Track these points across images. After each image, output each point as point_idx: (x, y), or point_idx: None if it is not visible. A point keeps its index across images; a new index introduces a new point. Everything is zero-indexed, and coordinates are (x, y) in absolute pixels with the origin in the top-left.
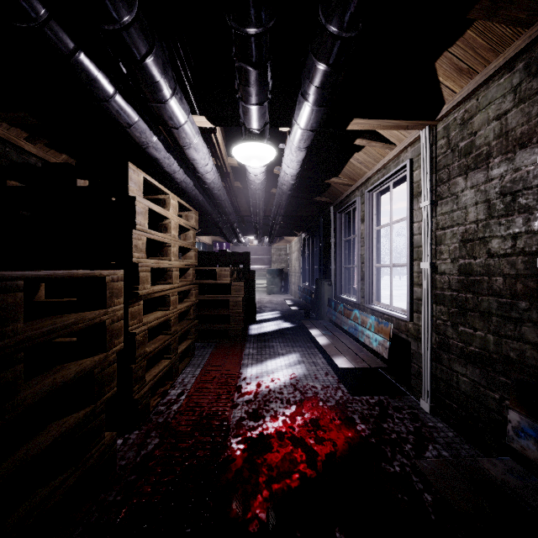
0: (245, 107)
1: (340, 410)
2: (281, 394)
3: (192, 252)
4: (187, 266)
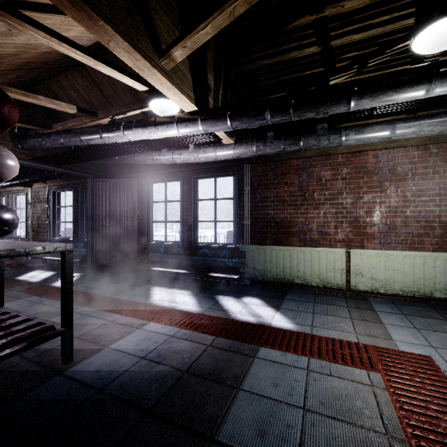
0: None
1: None
2: None
3: None
4: None
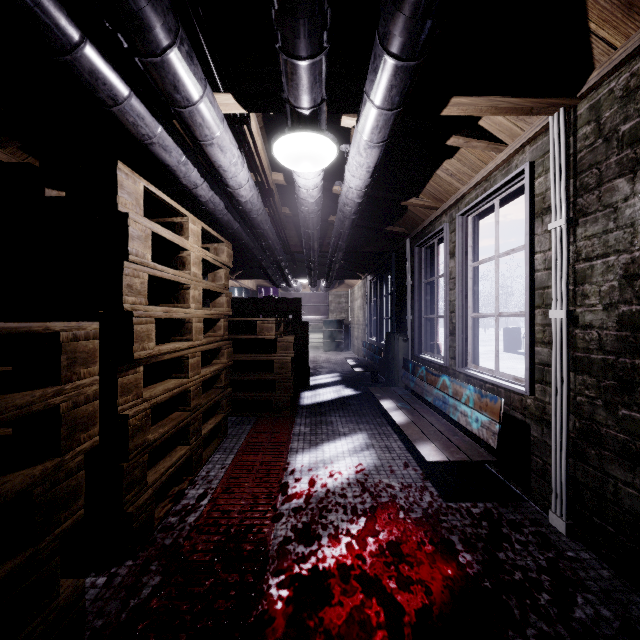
0: (290, 63)
1: (430, 527)
2: (343, 498)
3: (224, 297)
4: (216, 317)
